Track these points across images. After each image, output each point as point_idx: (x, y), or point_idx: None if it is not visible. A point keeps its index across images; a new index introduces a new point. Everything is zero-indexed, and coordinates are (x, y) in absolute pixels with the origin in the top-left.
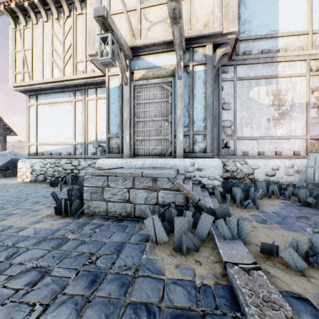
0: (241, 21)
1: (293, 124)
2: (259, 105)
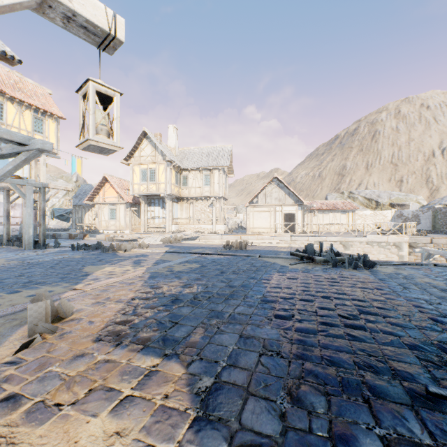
0: None
1: (16, 211)
2: (0, 202)
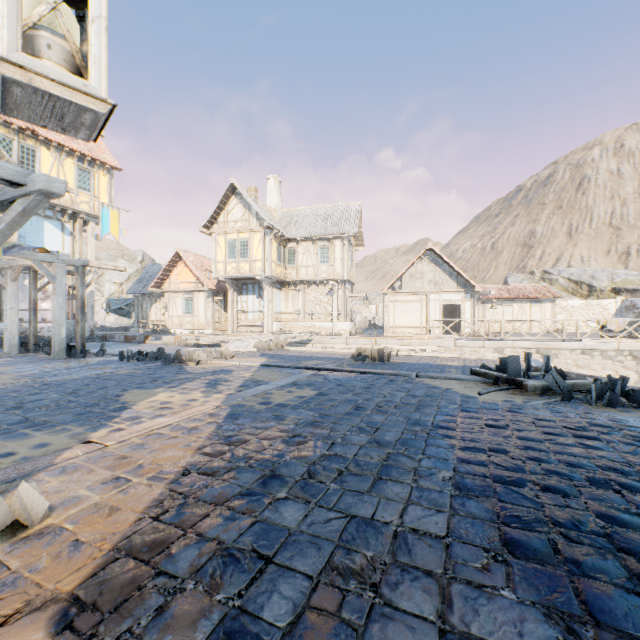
0: (19, 235)
1: None
2: None
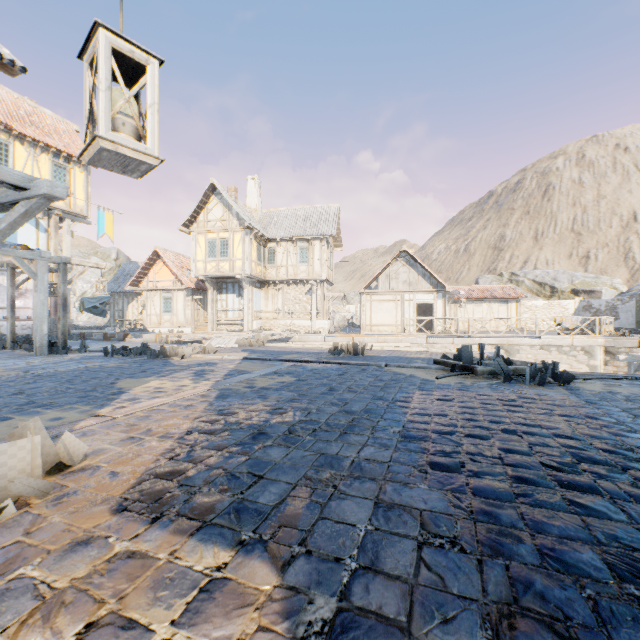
0: None
1: (28, 301)
2: (5, 287)
